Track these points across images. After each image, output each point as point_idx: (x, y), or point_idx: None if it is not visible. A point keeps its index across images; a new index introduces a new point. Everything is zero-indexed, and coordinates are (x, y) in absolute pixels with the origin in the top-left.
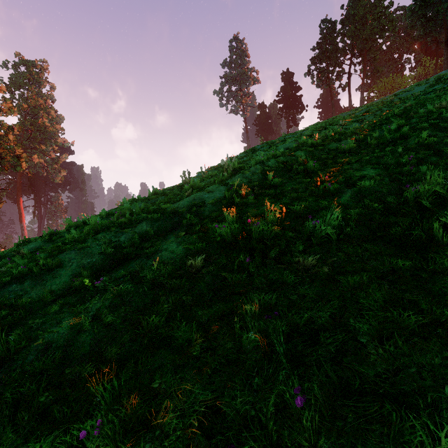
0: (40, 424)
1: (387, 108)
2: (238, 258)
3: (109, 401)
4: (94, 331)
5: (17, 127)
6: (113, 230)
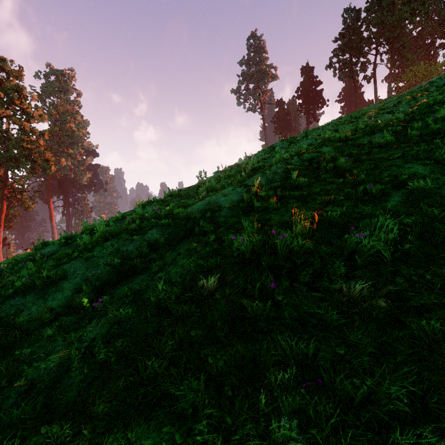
0: None
1: (423, 97)
2: (260, 280)
3: None
4: (83, 371)
5: (47, 132)
6: (122, 238)
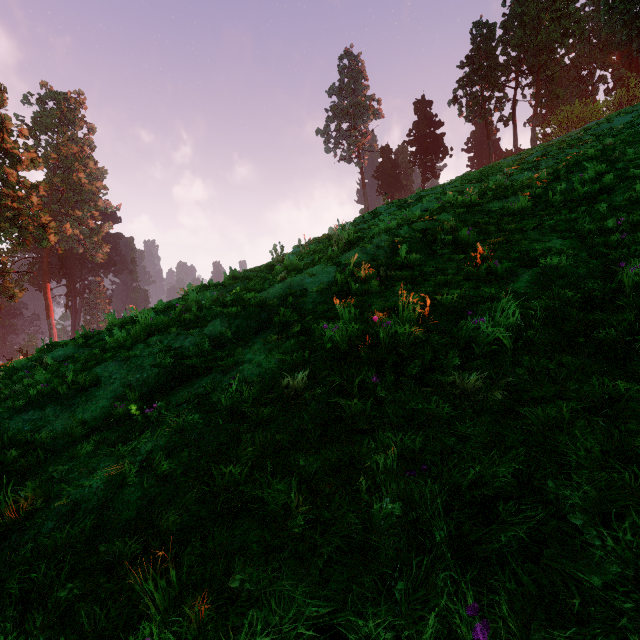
0: (60, 634)
1: (574, 150)
2: (359, 376)
3: (162, 607)
4: (142, 486)
5: (42, 185)
6: (173, 331)
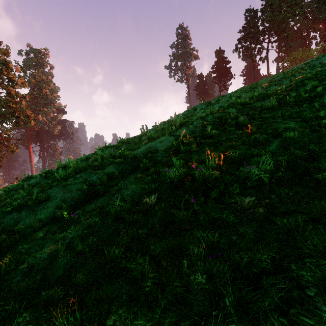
0: None
1: (299, 74)
2: (184, 197)
3: None
4: (67, 257)
5: (27, 95)
6: (88, 171)
